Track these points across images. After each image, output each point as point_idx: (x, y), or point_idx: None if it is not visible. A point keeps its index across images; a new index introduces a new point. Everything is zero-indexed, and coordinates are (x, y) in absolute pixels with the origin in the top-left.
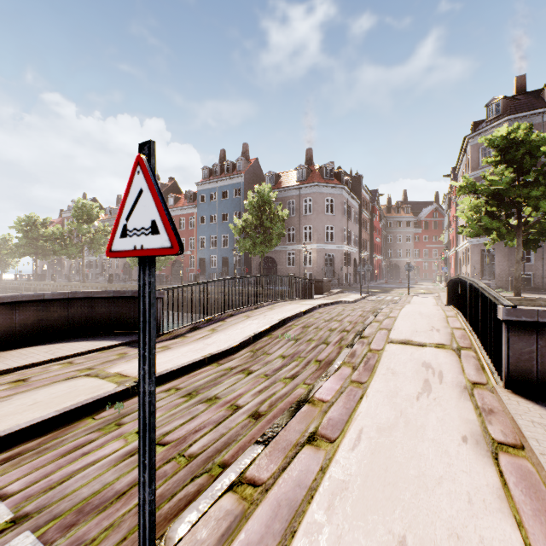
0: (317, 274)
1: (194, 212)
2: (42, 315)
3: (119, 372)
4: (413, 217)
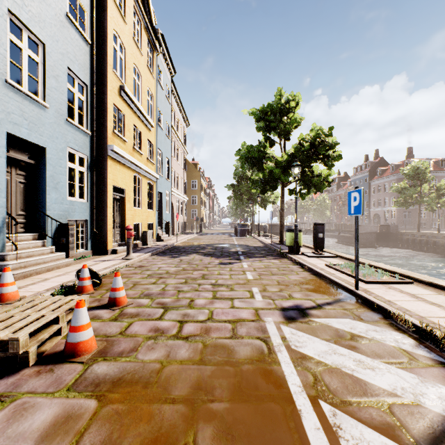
0: (397, 222)
1: None
2: None
3: None
4: None
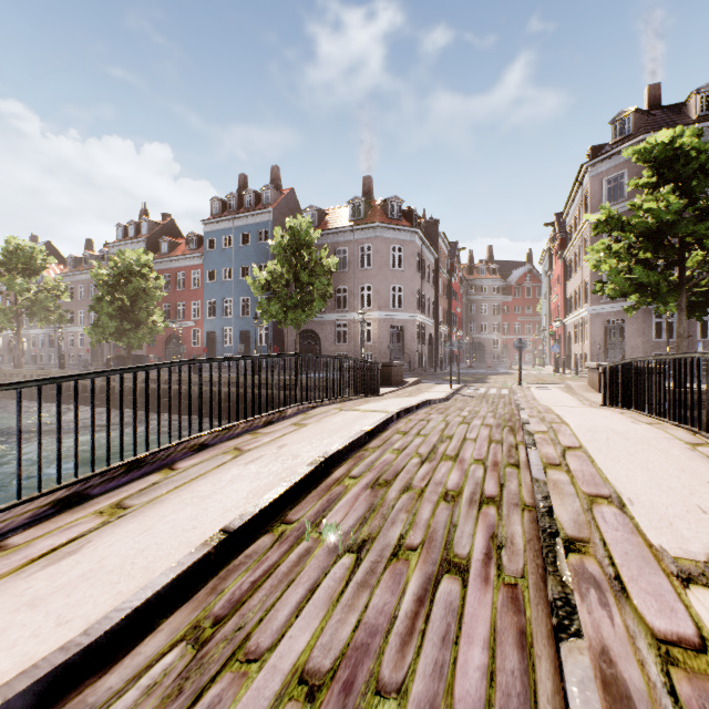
0: (380, 355)
1: (200, 264)
2: None
3: None
4: (501, 280)
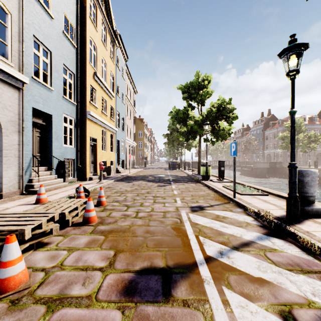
0: (283, 160)
1: None
2: None
3: None
4: None
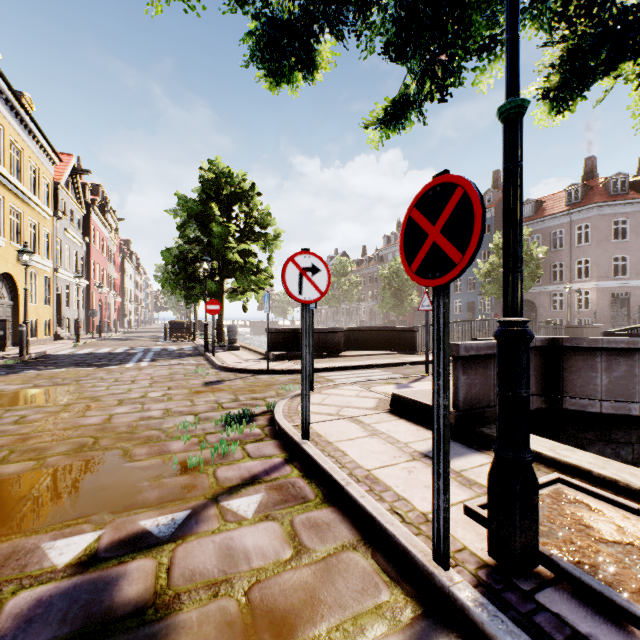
0: (598, 320)
1: None
2: (360, 337)
3: (403, 359)
4: None
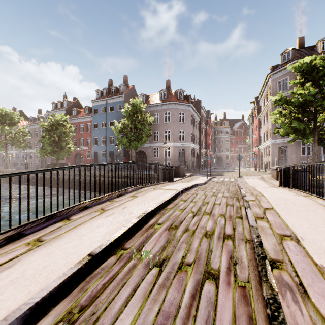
0: (174, 162)
1: (90, 121)
2: None
3: None
4: (230, 128)
